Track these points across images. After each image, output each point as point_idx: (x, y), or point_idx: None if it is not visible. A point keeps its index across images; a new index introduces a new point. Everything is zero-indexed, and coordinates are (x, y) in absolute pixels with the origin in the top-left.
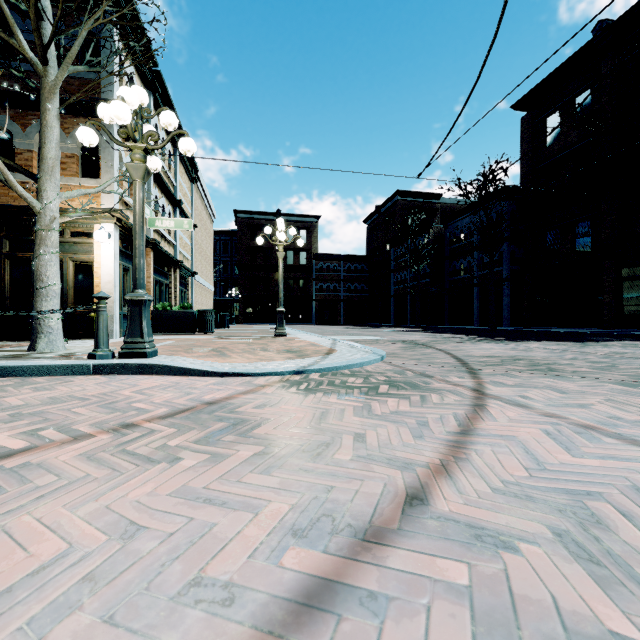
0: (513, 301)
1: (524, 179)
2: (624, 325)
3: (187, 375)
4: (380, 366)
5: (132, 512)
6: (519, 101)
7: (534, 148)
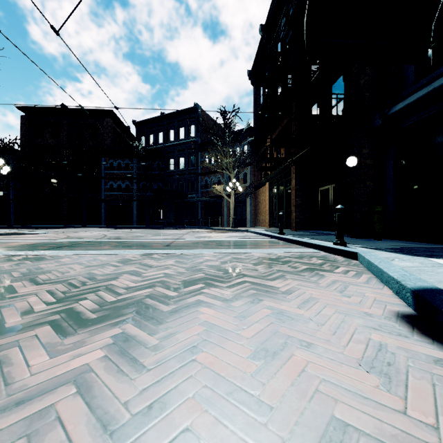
0: (15, 211)
1: (24, 148)
2: (72, 223)
3: (25, 234)
4: (51, 233)
5: (87, 234)
6: (21, 107)
7: (30, 135)
